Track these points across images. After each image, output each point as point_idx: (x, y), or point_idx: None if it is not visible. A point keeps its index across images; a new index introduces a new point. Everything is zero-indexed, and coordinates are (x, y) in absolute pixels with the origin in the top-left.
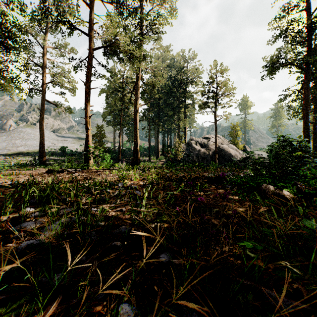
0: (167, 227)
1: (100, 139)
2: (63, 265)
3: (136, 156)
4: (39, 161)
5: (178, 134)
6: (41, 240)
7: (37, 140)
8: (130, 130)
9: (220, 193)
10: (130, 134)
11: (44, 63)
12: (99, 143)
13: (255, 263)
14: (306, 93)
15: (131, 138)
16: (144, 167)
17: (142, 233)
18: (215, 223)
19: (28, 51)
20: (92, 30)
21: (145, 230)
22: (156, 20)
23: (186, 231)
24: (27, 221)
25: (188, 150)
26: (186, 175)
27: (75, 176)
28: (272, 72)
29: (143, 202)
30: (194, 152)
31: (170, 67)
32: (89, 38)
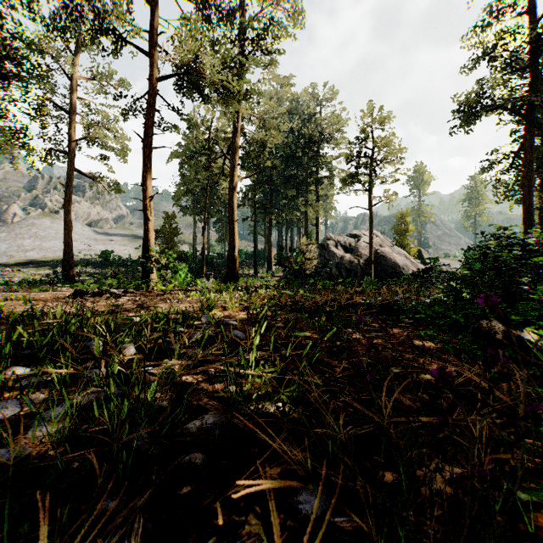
0: (304, 411)
1: (170, 238)
2: (52, 537)
3: (232, 267)
4: (64, 275)
5: (305, 229)
6: (17, 455)
7: (61, 239)
8: (221, 222)
9: (396, 335)
10: (221, 230)
11: (72, 105)
12: (168, 244)
13: (540, 523)
14: (529, 158)
15: (224, 236)
16: (247, 286)
17: (269, 483)
18: (406, 403)
19: (45, 84)
20: (156, 45)
21: (259, 425)
22: (267, 29)
23: (351, 428)
24: (7, 398)
25: (322, 257)
26: (329, 300)
27: (121, 302)
28: (470, 120)
29: (250, 356)
30: (333, 260)
31: (291, 113)
32: (151, 59)
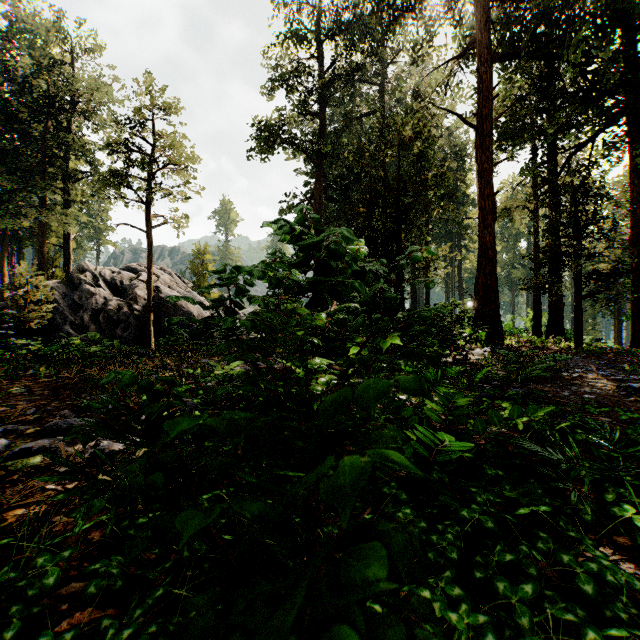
0: None
1: None
2: None
3: None
4: None
5: (40, 251)
6: None
7: None
8: None
9: None
10: None
11: None
12: None
13: None
14: (319, 208)
15: None
16: None
17: None
18: None
19: None
20: None
21: None
22: None
23: None
24: None
25: (69, 299)
26: None
27: None
28: (269, 146)
29: None
30: (89, 305)
31: (7, 37)
32: None
